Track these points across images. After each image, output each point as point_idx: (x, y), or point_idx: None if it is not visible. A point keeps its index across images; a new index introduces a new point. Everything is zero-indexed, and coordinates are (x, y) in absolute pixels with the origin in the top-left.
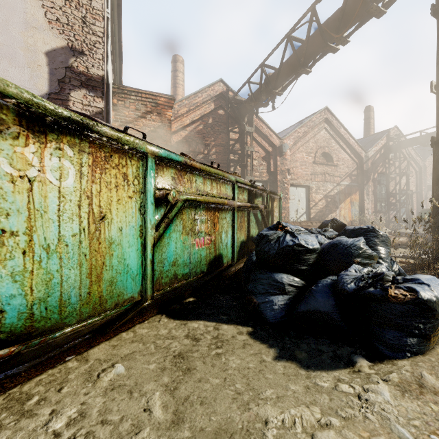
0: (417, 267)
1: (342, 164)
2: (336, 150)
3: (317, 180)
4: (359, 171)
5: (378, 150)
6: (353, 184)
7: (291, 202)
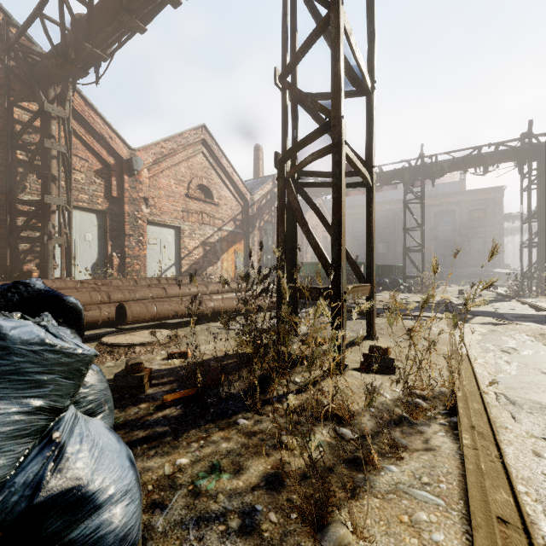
0: (246, 361)
1: (225, 204)
2: (217, 185)
3: (191, 221)
4: (244, 216)
5: (264, 195)
6: (238, 230)
7: (152, 249)
